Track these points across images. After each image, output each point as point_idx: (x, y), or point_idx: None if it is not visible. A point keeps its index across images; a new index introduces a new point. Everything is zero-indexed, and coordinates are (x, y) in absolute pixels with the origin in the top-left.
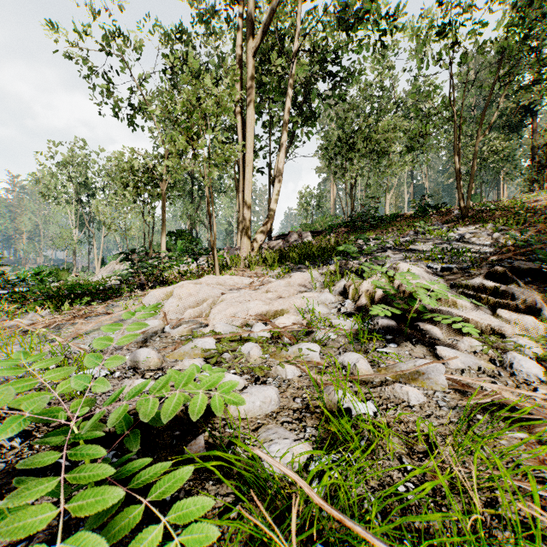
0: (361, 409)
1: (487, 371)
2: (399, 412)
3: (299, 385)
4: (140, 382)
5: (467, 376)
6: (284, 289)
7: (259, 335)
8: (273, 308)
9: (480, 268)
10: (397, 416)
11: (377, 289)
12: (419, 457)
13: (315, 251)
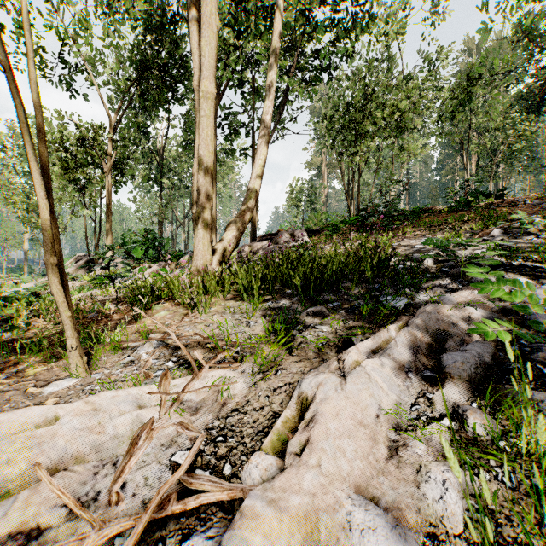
0: None
1: None
2: None
3: None
4: None
5: None
6: None
7: None
8: None
9: None
10: None
11: None
12: None
13: (335, 267)
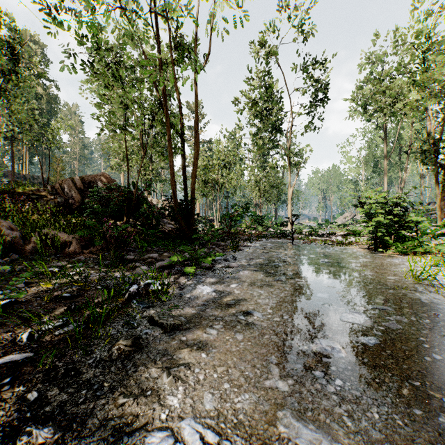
0: None
1: None
2: None
3: None
4: None
5: None
6: None
7: None
8: None
9: None
10: None
11: None
12: None
13: None
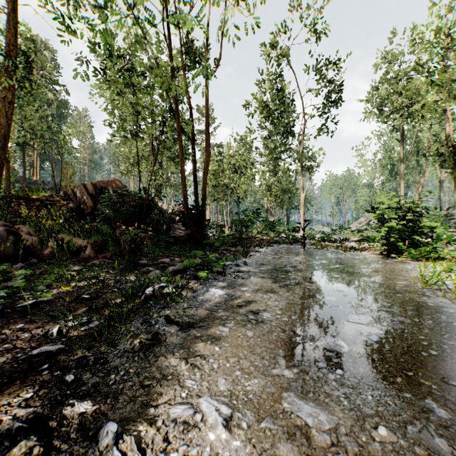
0: None
1: None
2: None
3: None
4: None
5: None
6: None
7: None
8: None
9: None
10: None
11: None
12: None
13: None
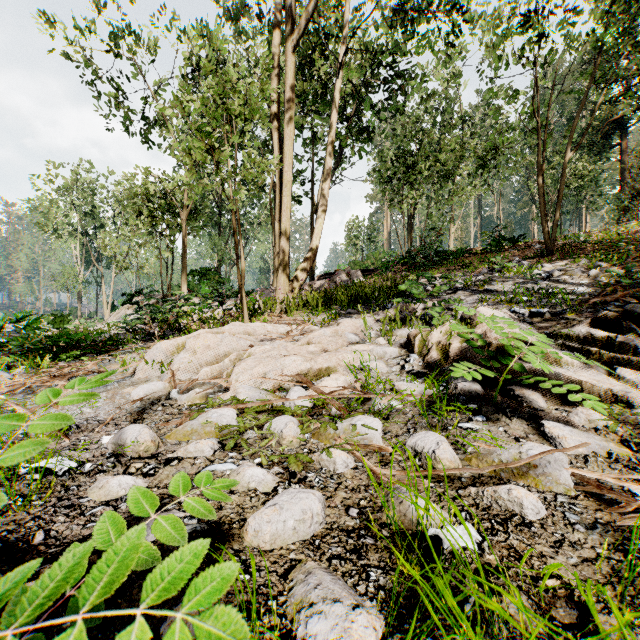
0: (457, 540)
1: (621, 459)
2: (513, 537)
3: (354, 483)
4: (118, 481)
5: (594, 467)
6: (330, 340)
7: (297, 404)
8: (316, 365)
9: (580, 313)
10: (511, 545)
11: (452, 340)
12: (568, 639)
13: (368, 293)
